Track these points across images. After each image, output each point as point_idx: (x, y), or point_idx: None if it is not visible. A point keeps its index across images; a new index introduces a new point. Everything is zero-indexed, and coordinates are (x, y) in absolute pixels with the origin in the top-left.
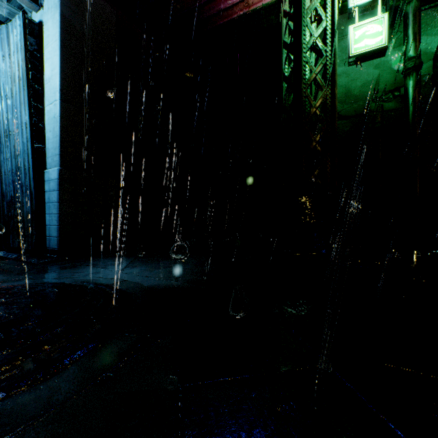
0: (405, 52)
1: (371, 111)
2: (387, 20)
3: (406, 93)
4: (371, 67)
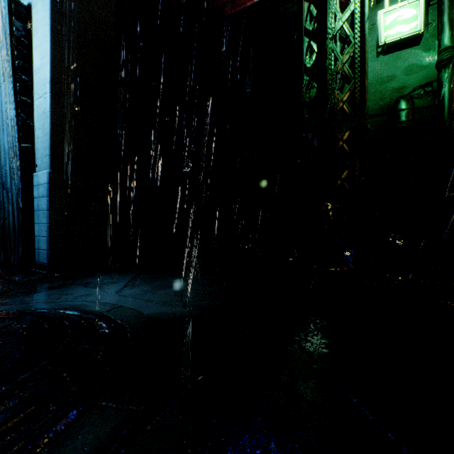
0: (440, 42)
1: (401, 108)
2: (422, 3)
3: (441, 87)
4: (399, 60)
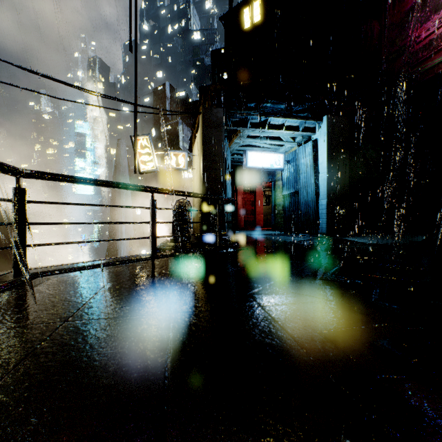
0: None
1: None
2: None
3: None
4: None
